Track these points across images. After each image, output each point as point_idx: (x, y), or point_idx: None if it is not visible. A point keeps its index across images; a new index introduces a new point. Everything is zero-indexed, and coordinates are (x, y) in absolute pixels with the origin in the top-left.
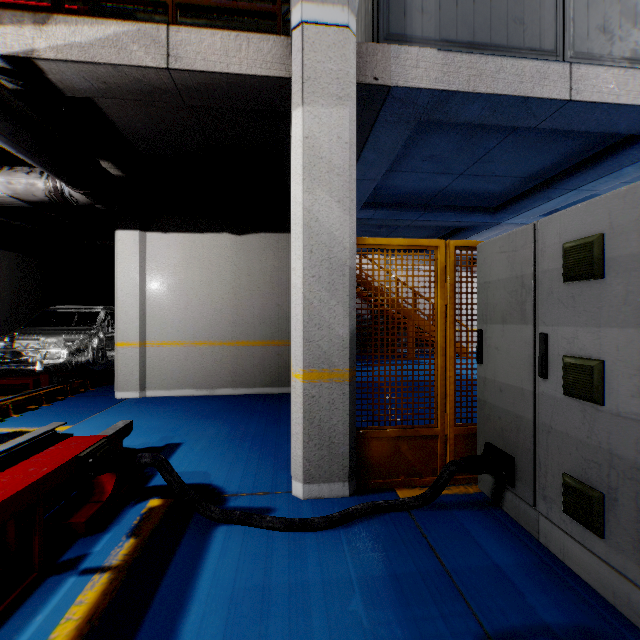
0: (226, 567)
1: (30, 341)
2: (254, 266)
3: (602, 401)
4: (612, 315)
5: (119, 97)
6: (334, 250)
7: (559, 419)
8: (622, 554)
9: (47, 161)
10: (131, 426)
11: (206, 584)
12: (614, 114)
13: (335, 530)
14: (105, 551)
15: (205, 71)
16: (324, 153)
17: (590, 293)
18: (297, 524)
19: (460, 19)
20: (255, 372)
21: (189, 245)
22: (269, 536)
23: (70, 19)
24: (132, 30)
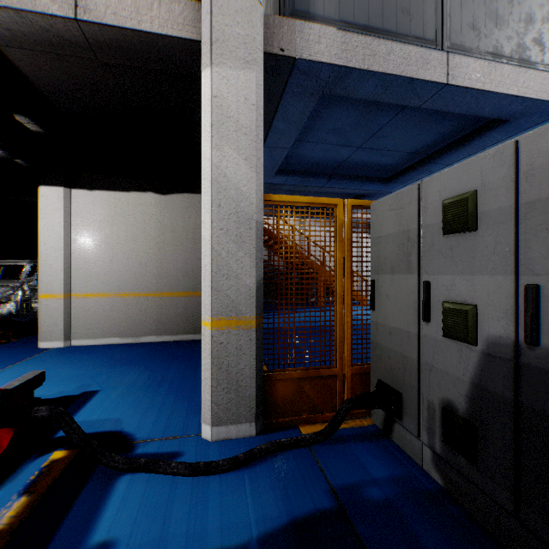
0: (123, 520)
1: None
2: (178, 223)
3: (476, 342)
4: (484, 264)
5: (27, 47)
6: (241, 205)
7: (439, 358)
8: (493, 480)
9: None
10: (43, 376)
11: (98, 542)
12: (481, 99)
13: (239, 471)
14: None
15: (115, 26)
16: (232, 113)
17: (466, 244)
18: (202, 468)
19: (357, 4)
20: (178, 320)
21: (114, 202)
22: (173, 482)
23: None
24: None
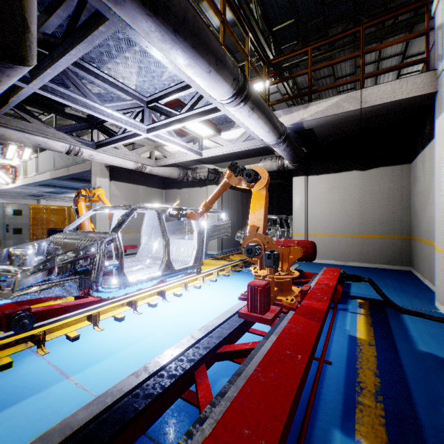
0: (418, 326)
1: None
2: (374, 188)
3: None
4: None
5: (328, 124)
6: None
7: None
8: None
9: (292, 157)
10: None
11: (412, 328)
12: None
13: None
14: (354, 309)
15: (381, 104)
16: None
17: None
18: None
19: None
20: (375, 254)
21: (331, 180)
22: (436, 323)
23: (317, 102)
24: (343, 97)
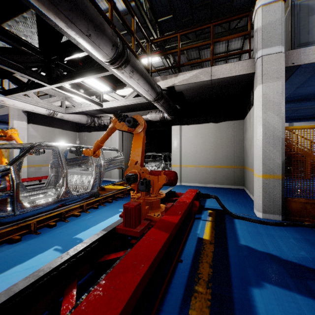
0: (243, 226)
1: None
2: (223, 135)
3: None
4: None
5: (191, 89)
6: (275, 132)
7: None
8: None
9: (169, 111)
10: None
11: (239, 228)
12: None
13: (278, 226)
14: (205, 218)
15: (223, 77)
16: (271, 99)
17: None
18: (263, 222)
19: None
20: (223, 178)
21: (197, 129)
22: (253, 223)
23: (183, 73)
24: (200, 71)
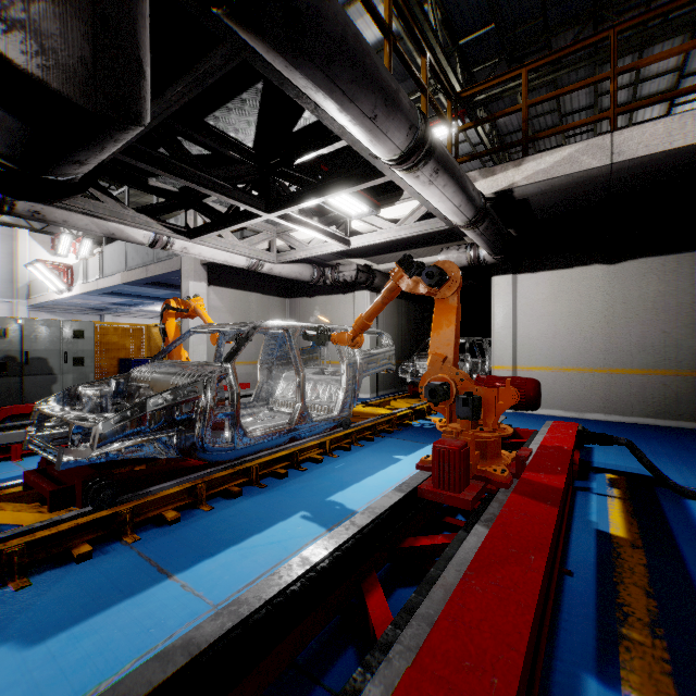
0: None
1: (423, 363)
2: (630, 293)
3: None
4: None
5: (555, 190)
6: None
7: None
8: None
9: (494, 244)
10: None
11: None
12: None
13: None
14: (601, 489)
15: (646, 155)
16: None
17: None
18: None
19: None
20: (632, 401)
21: (557, 281)
22: None
23: (536, 156)
24: (581, 146)
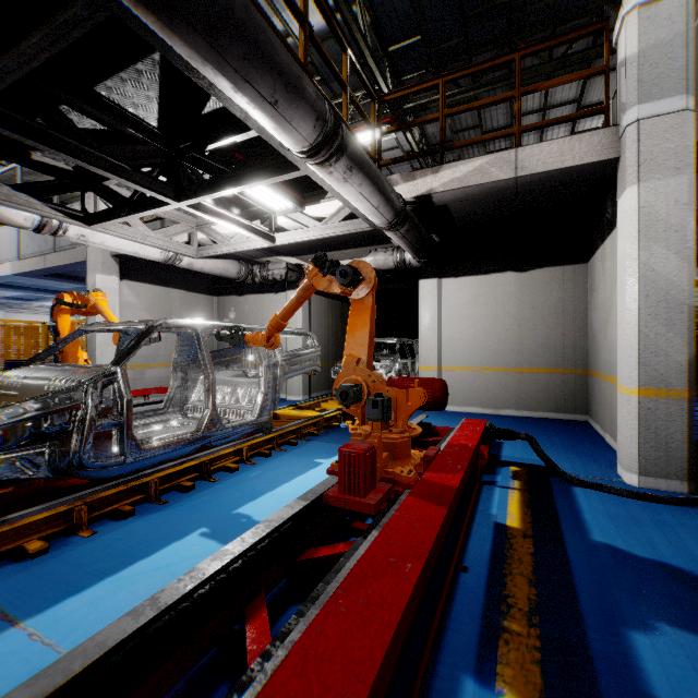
0: (595, 504)
1: None
2: (538, 299)
3: None
4: None
5: (469, 199)
6: (670, 293)
7: None
8: None
9: (417, 248)
10: None
11: (586, 507)
12: None
13: (679, 507)
14: (505, 482)
15: (544, 172)
16: (659, 216)
17: None
18: (643, 495)
19: None
20: (539, 397)
21: (476, 286)
22: (619, 498)
23: (452, 164)
24: (491, 159)
